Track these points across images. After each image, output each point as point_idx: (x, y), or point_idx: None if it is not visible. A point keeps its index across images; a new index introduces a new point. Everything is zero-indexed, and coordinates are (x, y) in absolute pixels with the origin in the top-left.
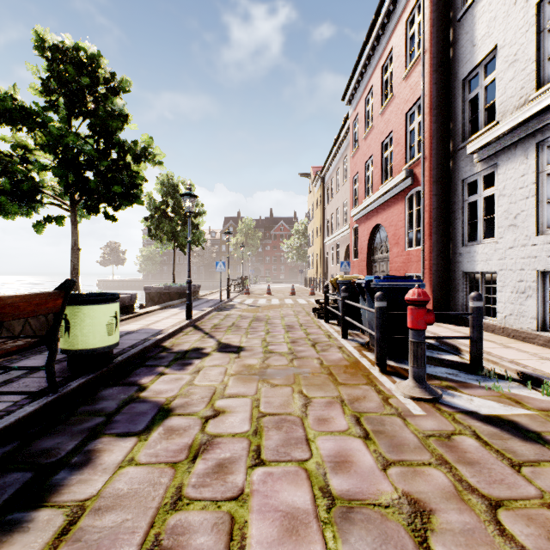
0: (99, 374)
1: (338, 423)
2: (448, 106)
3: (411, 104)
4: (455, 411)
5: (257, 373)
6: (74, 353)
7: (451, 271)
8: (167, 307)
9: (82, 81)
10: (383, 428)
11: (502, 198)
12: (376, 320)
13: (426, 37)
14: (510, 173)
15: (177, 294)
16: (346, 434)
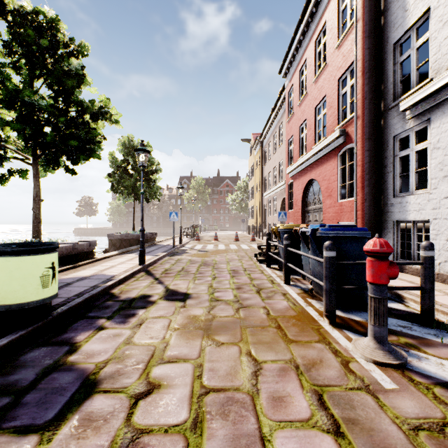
0: (29, 331)
1: (297, 405)
2: (379, 70)
3: (343, 70)
4: (430, 382)
5: (202, 326)
6: (1, 309)
7: (382, 221)
8: (125, 252)
9: (40, 42)
10: (355, 414)
11: (436, 151)
12: (326, 270)
13: (359, 7)
14: (445, 126)
15: (136, 240)
16: (311, 426)
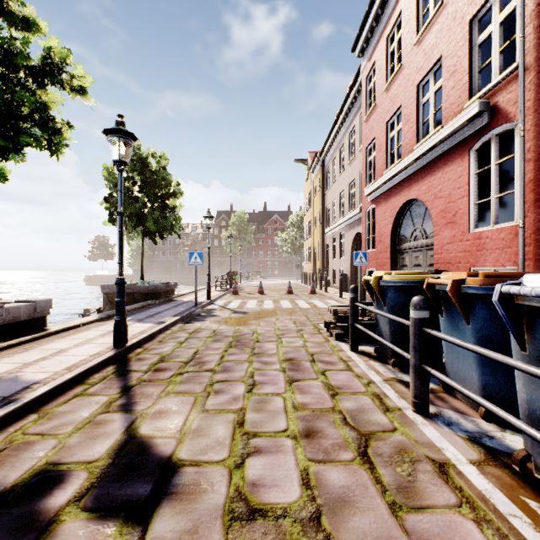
0: None
1: None
2: None
3: None
4: None
5: None
6: None
7: None
8: (113, 316)
9: None
10: None
11: None
12: None
13: None
14: None
15: (143, 294)
16: None
